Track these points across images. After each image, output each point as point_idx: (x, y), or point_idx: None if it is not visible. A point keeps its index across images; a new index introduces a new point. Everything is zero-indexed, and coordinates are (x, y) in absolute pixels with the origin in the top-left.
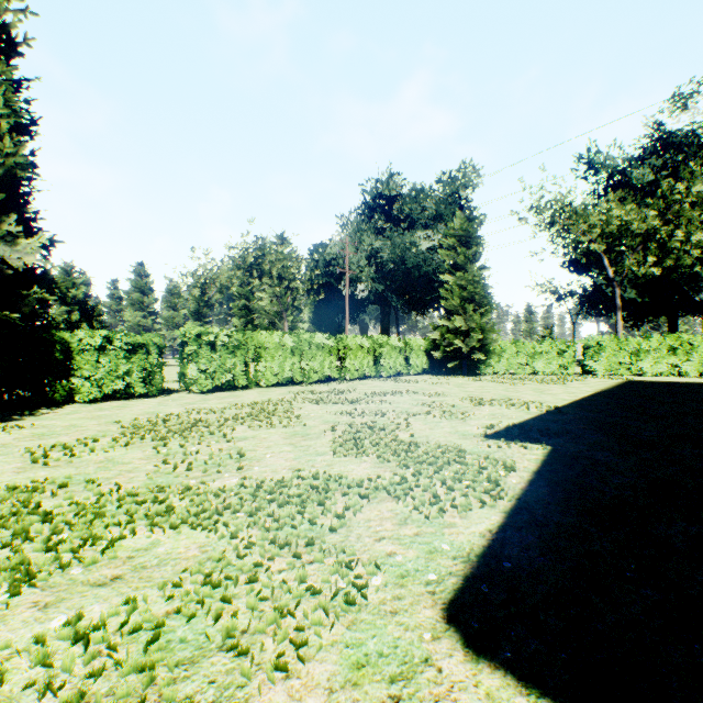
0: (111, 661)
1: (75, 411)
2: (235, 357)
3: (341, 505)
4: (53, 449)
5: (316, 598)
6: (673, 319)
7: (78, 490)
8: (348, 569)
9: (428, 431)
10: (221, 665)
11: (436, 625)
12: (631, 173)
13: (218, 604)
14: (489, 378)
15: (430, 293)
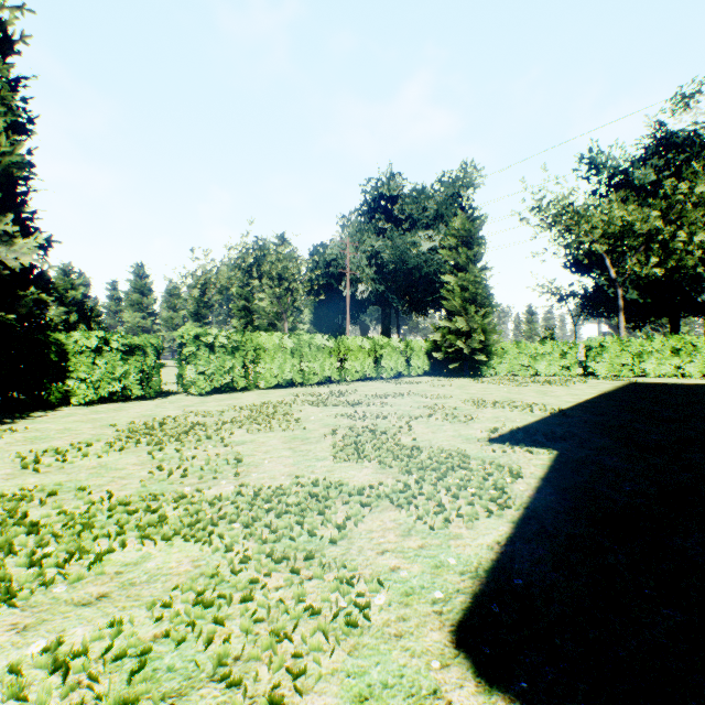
0: (91, 694)
1: (70, 414)
2: (234, 359)
3: (341, 515)
4: (45, 454)
5: (315, 619)
6: (675, 320)
7: (68, 498)
8: (349, 586)
9: (431, 434)
10: (211, 698)
11: (444, 650)
12: (632, 173)
13: (209, 627)
14: (491, 379)
15: (430, 294)
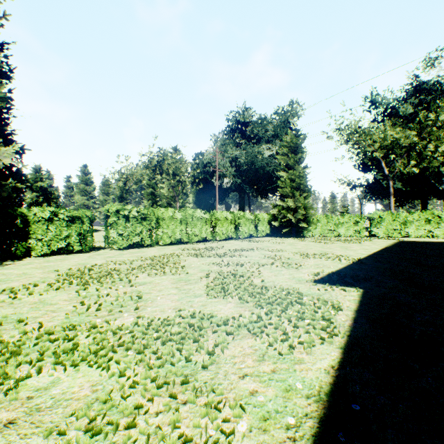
0: None
1: (29, 262)
2: (142, 225)
3: (211, 342)
4: (2, 293)
5: None
6: (425, 201)
7: (9, 328)
8: (217, 411)
9: (274, 277)
10: None
11: None
12: (398, 108)
13: None
14: (309, 239)
15: (270, 185)
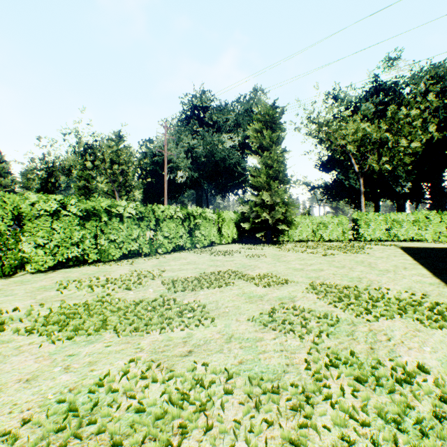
0: None
1: None
2: None
3: None
4: None
5: None
6: (378, 203)
7: None
8: None
9: None
10: None
11: None
12: (360, 106)
13: None
14: (291, 246)
15: (231, 181)
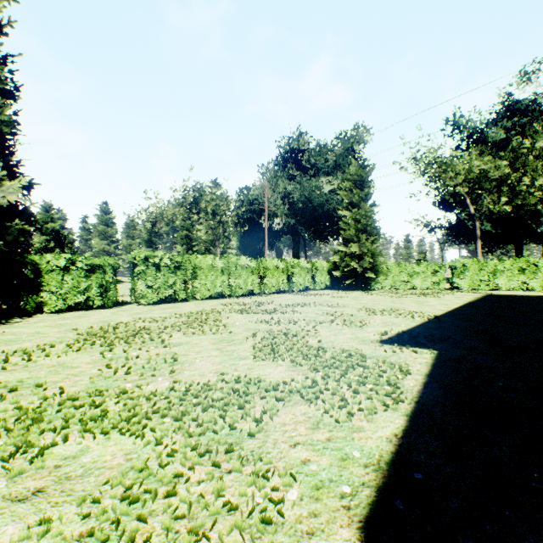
0: None
1: (42, 320)
2: (176, 276)
3: (259, 409)
4: (14, 354)
5: (233, 515)
6: (519, 246)
7: (26, 394)
8: (265, 479)
9: (333, 337)
10: None
11: None
12: (487, 132)
13: (132, 525)
14: (378, 292)
15: (330, 226)
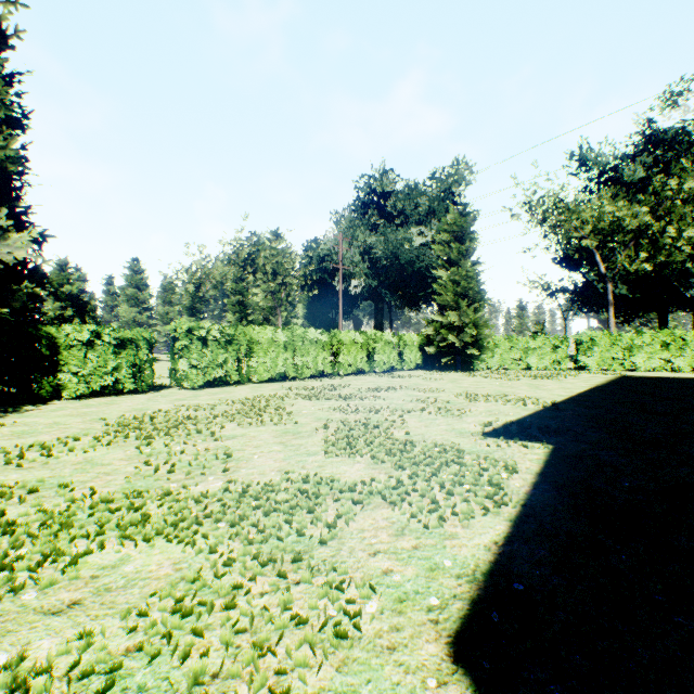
0: None
1: (61, 408)
2: (227, 352)
3: (332, 513)
4: (30, 449)
5: (302, 629)
6: (664, 314)
7: (49, 495)
8: (339, 591)
9: (424, 428)
10: None
11: (441, 666)
12: (622, 169)
13: (186, 639)
14: (483, 373)
15: (423, 289)
